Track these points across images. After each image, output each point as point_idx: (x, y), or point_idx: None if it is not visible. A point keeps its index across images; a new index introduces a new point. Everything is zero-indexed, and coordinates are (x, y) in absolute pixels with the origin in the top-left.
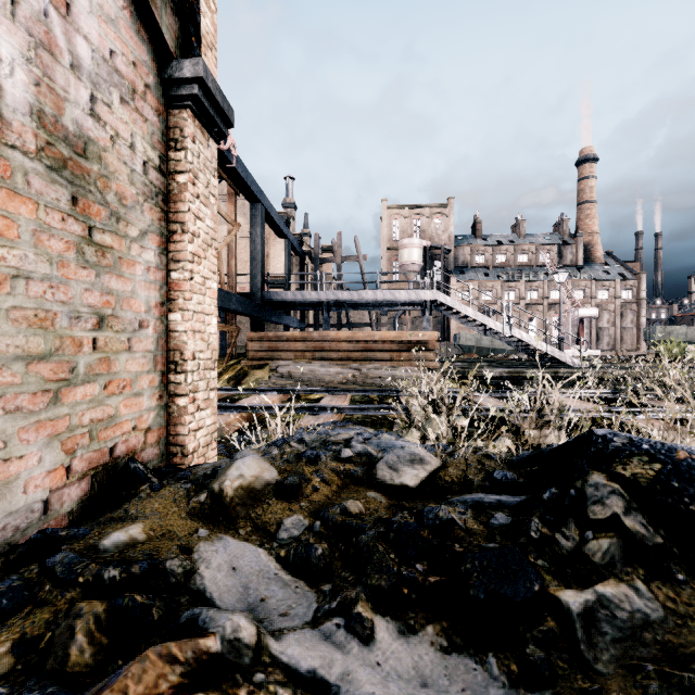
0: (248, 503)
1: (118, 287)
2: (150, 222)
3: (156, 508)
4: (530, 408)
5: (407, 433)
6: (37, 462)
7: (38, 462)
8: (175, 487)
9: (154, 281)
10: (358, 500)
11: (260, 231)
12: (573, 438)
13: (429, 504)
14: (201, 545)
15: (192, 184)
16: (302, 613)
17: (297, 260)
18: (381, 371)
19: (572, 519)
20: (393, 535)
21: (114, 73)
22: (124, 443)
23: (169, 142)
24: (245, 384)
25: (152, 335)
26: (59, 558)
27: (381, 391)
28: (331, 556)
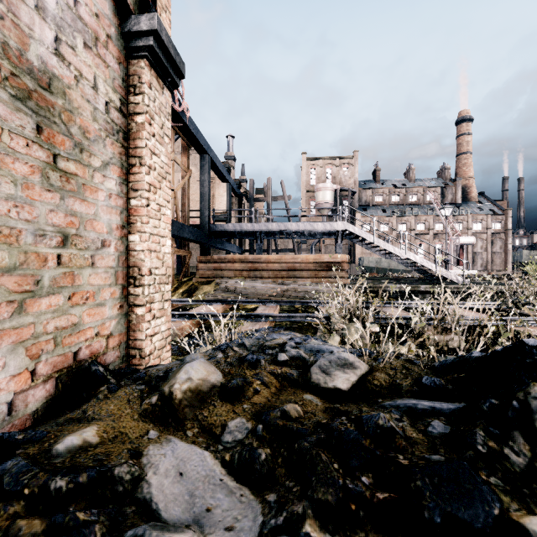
0: (195, 405)
1: (82, 210)
2: (111, 155)
3: (111, 410)
4: (433, 317)
5: (330, 338)
6: (1, 367)
7: (2, 367)
8: (130, 388)
9: (115, 207)
10: (296, 402)
11: (207, 176)
12: (502, 347)
13: (362, 408)
14: (150, 448)
15: (149, 124)
16: (248, 527)
17: (236, 199)
18: (304, 287)
19: (519, 432)
20: (334, 443)
21: (78, 20)
22: (87, 348)
23: (129, 88)
24: (196, 297)
25: (113, 253)
26: (8, 466)
27: (304, 302)
28: (274, 462)
